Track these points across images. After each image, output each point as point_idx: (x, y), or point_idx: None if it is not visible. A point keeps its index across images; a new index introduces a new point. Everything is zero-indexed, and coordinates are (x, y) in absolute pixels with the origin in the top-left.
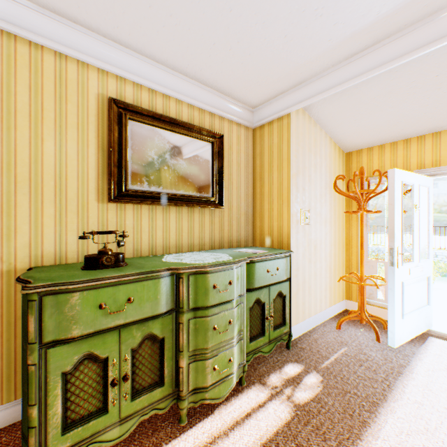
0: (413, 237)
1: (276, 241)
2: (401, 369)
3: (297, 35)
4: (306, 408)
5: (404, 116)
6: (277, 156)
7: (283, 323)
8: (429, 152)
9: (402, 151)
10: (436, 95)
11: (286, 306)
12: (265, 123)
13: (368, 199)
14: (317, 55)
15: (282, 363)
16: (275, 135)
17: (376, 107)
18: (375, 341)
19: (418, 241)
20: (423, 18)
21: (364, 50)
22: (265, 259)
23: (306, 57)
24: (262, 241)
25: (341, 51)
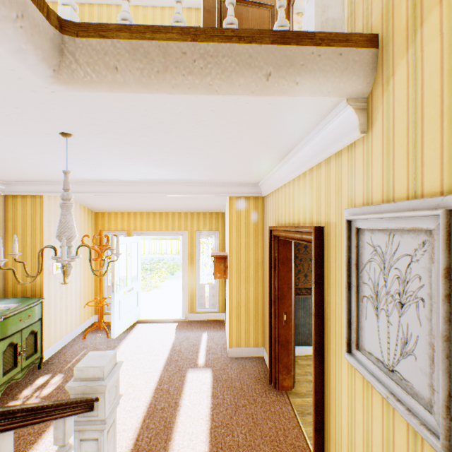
0: (128, 273)
1: (31, 290)
2: (115, 348)
3: (44, 173)
4: (50, 395)
5: (124, 204)
6: (32, 224)
7: (36, 352)
8: (140, 222)
9: (127, 218)
10: (135, 201)
11: (39, 338)
12: (19, 195)
13: (105, 250)
14: (61, 178)
15: (35, 380)
16: (30, 208)
17: (107, 199)
18: (107, 338)
19: (131, 273)
20: (116, 182)
21: (91, 182)
22: (19, 312)
23: (54, 178)
24: (16, 291)
25: (77, 180)
